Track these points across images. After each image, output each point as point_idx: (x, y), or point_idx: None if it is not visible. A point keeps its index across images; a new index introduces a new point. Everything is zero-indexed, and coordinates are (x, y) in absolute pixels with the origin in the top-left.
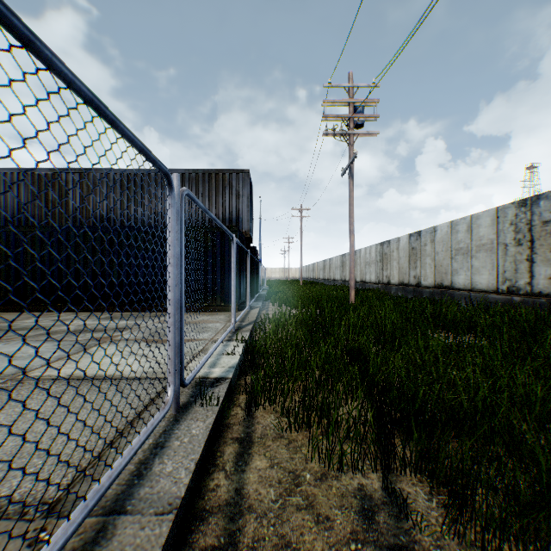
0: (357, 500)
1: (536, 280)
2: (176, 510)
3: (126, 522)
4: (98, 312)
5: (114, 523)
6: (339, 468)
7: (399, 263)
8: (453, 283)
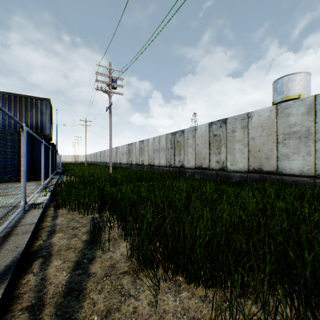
0: (91, 218)
1: (176, 162)
2: (36, 224)
3: (20, 227)
4: None
5: (16, 228)
6: (87, 215)
7: (135, 154)
8: (154, 163)
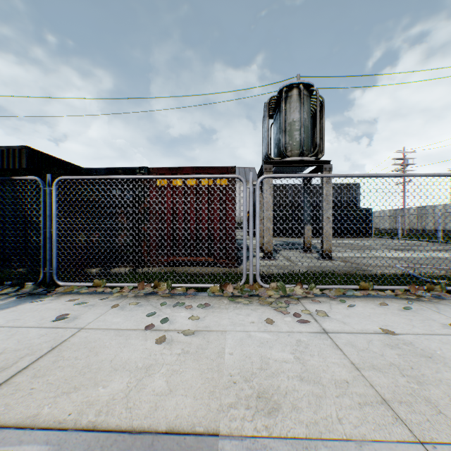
0: None
1: None
2: None
3: None
4: None
5: None
6: None
7: (408, 220)
8: (444, 228)
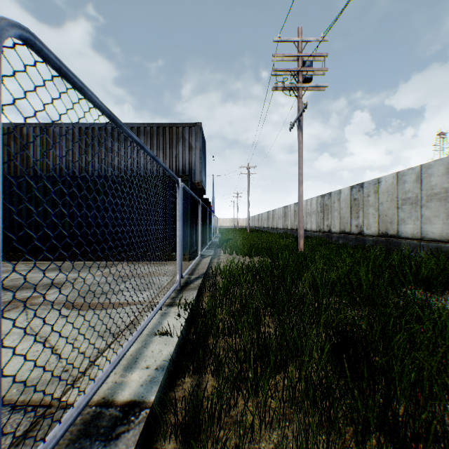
0: None
1: None
2: None
3: None
4: (49, 262)
5: None
6: None
7: (340, 213)
8: (399, 232)
